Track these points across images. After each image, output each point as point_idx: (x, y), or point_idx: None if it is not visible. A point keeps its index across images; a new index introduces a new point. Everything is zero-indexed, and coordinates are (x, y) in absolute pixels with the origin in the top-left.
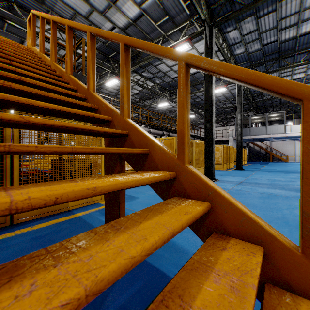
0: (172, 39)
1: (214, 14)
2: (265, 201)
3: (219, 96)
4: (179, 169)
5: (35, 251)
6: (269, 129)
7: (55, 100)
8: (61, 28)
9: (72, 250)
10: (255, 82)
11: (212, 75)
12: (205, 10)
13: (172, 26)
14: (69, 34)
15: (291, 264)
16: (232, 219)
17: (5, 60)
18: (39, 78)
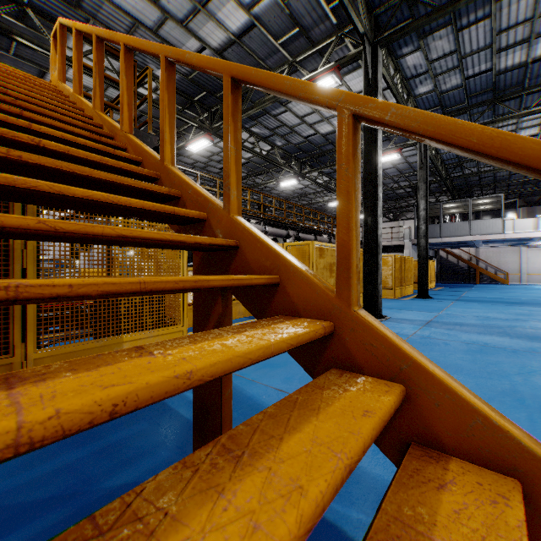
0: (305, 68)
1: (381, 24)
2: (476, 359)
3: (386, 168)
4: (341, 317)
5: (65, 456)
6: (475, 225)
7: (103, 183)
8: (111, 50)
9: (150, 522)
10: (501, 152)
11: (378, 132)
12: (364, 16)
13: (306, 45)
14: (127, 60)
15: None
16: (452, 420)
17: (11, 108)
18: (73, 140)
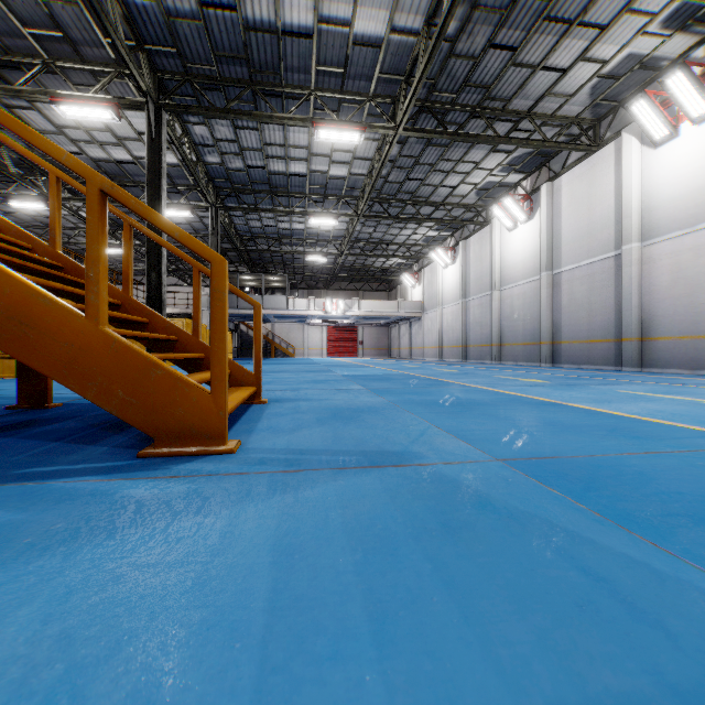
0: (70, 77)
1: (166, 85)
2: None
3: (180, 222)
4: (125, 299)
5: None
6: (267, 300)
7: None
8: None
9: None
10: (174, 252)
11: (162, 192)
12: (148, 74)
13: (72, 55)
14: None
15: (189, 341)
16: (162, 326)
17: None
18: None
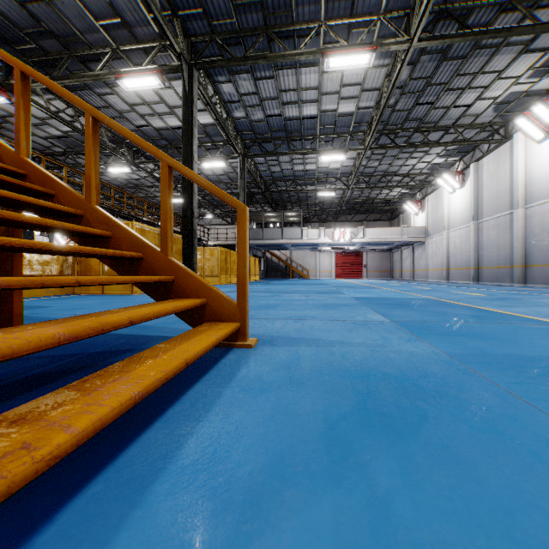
0: (131, 59)
1: (198, 50)
2: None
3: (219, 174)
4: (87, 209)
5: None
6: (286, 232)
7: None
8: None
9: None
10: (139, 144)
11: (194, 138)
12: (181, 38)
13: (130, 38)
14: None
15: (156, 259)
16: (126, 240)
17: None
18: None
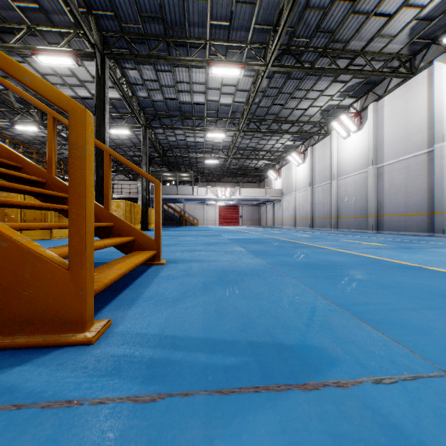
0: (46, 38)
1: (109, 41)
2: None
3: (124, 138)
4: (49, 178)
5: None
6: (180, 189)
7: None
8: None
9: None
10: None
11: (106, 113)
12: (95, 32)
13: (46, 22)
14: None
15: (101, 212)
16: None
17: None
18: None
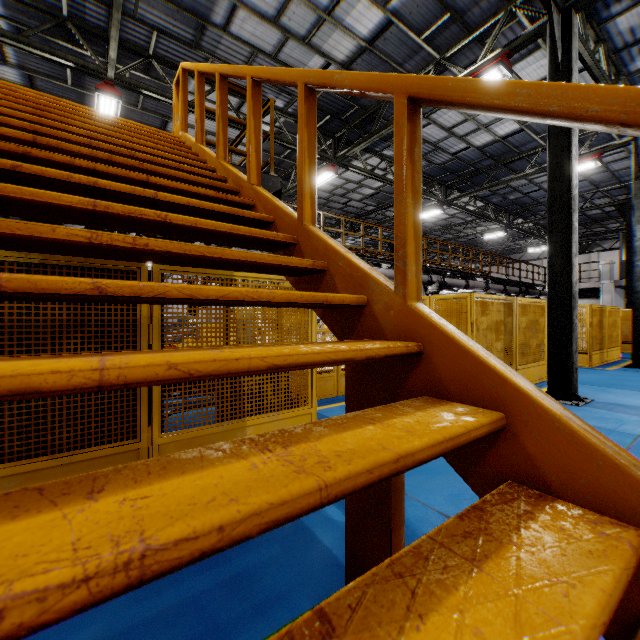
0: (457, 65)
1: None
2: None
3: None
4: None
5: (190, 582)
6: None
7: (235, 263)
8: (232, 87)
9: None
10: None
11: (572, 136)
12: None
13: (459, 34)
14: (254, 96)
15: None
16: None
17: (137, 175)
18: (199, 206)
